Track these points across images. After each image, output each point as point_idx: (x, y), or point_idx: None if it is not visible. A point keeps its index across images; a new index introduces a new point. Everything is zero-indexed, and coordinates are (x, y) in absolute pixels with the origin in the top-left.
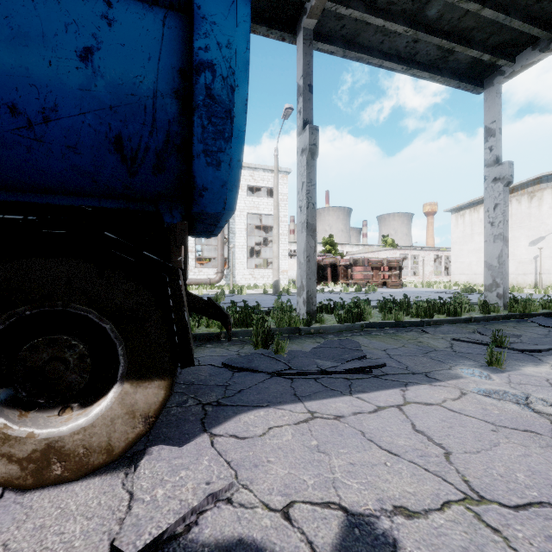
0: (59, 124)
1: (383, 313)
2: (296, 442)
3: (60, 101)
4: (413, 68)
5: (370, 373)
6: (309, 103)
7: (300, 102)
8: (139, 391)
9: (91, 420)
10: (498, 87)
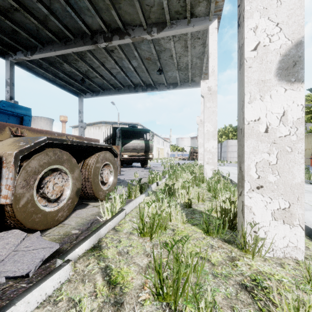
0: None
1: None
2: None
3: None
4: (55, 85)
5: None
6: (13, 90)
7: (8, 88)
8: None
9: None
10: (82, 99)
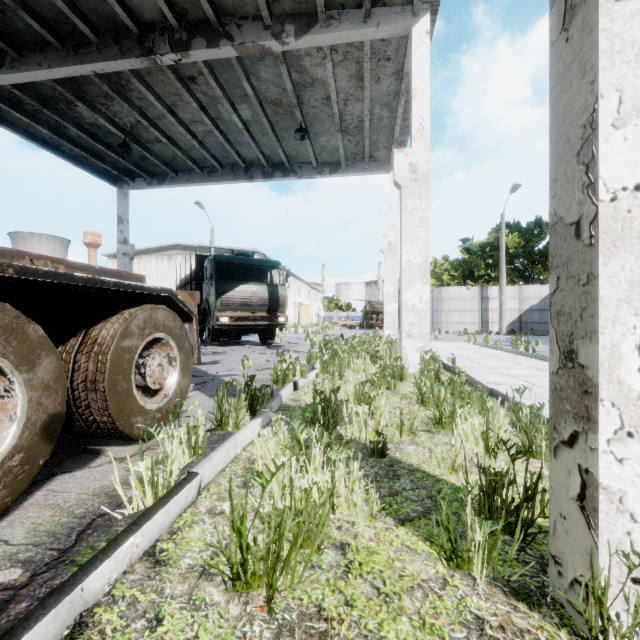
0: None
1: None
2: None
3: None
4: (59, 154)
5: None
6: None
7: None
8: None
9: None
10: (126, 191)
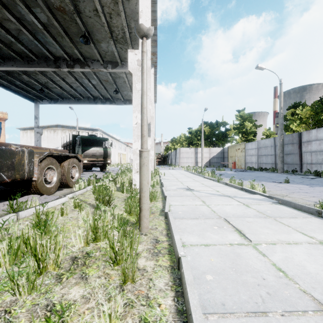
0: None
1: None
2: None
3: None
4: (9, 90)
5: None
6: None
7: None
8: None
9: None
10: (38, 105)
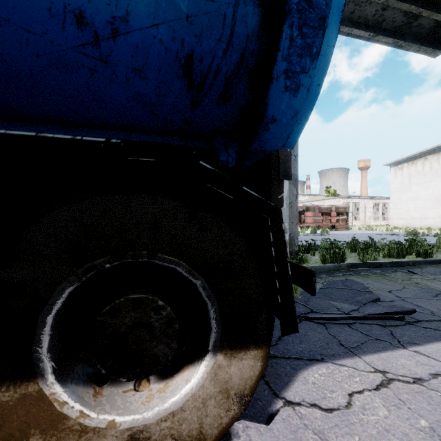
0: (128, 39)
1: (361, 254)
2: (400, 421)
3: (133, 7)
4: (379, 34)
5: (403, 319)
6: None
7: None
8: (233, 363)
9: (180, 402)
10: None
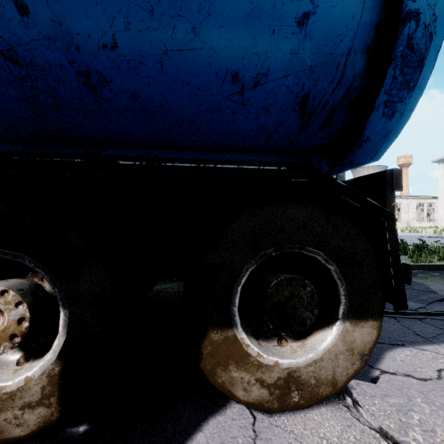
0: (264, 88)
1: (415, 256)
2: None
3: (272, 66)
4: None
5: None
6: None
7: None
8: (356, 329)
9: (320, 354)
10: None
